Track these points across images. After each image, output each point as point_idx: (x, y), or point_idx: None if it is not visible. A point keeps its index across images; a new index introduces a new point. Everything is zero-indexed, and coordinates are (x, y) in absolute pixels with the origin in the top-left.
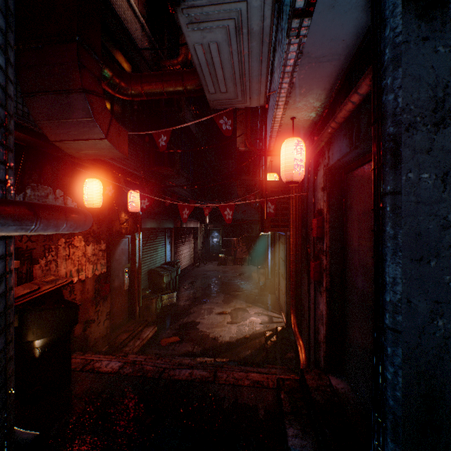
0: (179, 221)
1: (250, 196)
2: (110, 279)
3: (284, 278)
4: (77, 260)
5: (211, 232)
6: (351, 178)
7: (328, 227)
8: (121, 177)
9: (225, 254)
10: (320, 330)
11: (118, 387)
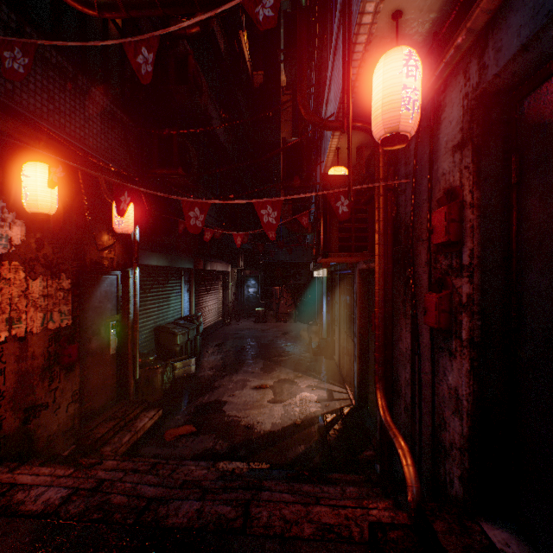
0: (201, 261)
1: (301, 217)
2: (80, 337)
3: (349, 336)
4: (9, 303)
5: (246, 280)
6: (544, 96)
7: (477, 218)
8: (101, 178)
9: (264, 307)
10: (451, 424)
11: (43, 552)
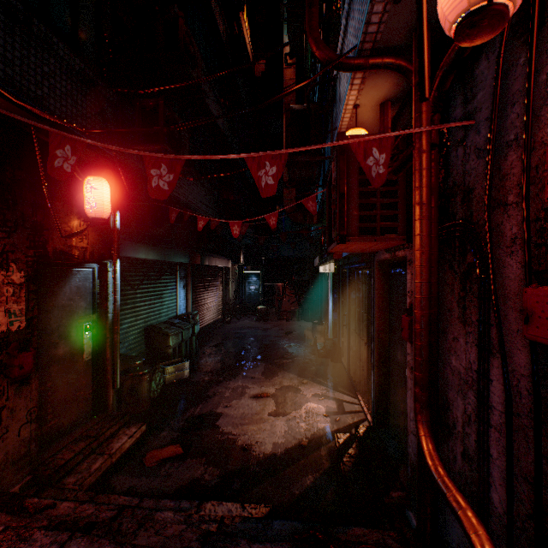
0: (198, 255)
1: (307, 201)
2: (38, 342)
3: (362, 339)
4: None
5: (247, 277)
6: None
7: None
8: None
9: (266, 305)
10: None
11: None
